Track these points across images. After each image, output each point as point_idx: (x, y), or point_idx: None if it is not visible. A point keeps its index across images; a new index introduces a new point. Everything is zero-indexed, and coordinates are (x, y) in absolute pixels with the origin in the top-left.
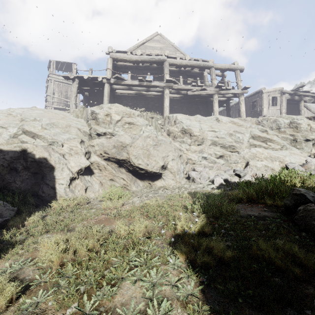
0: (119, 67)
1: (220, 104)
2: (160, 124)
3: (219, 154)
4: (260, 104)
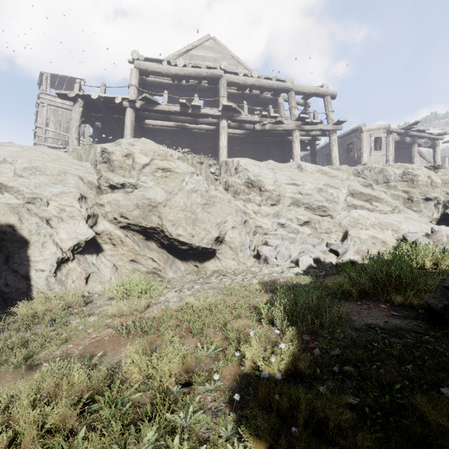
0: (150, 84)
1: (302, 146)
2: (213, 173)
3: (303, 219)
4: (358, 147)
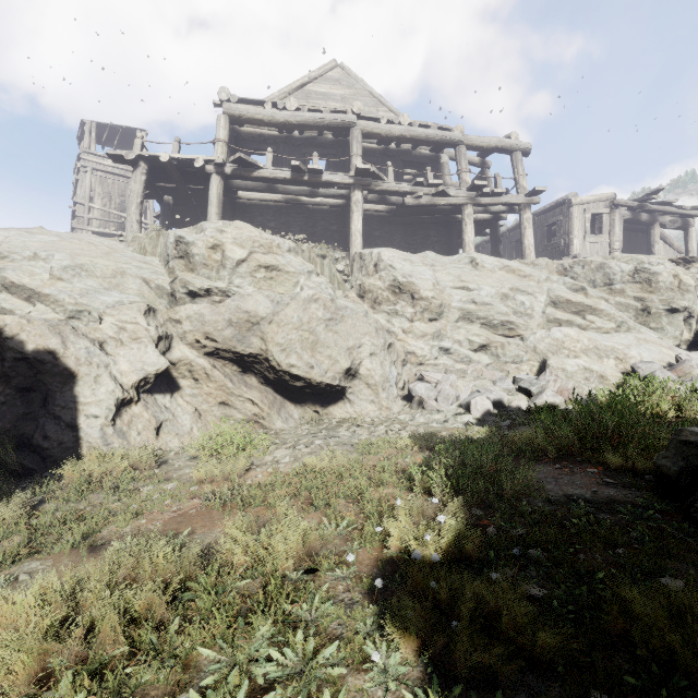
0: (246, 138)
1: (478, 228)
2: (341, 271)
3: (478, 341)
4: (566, 229)
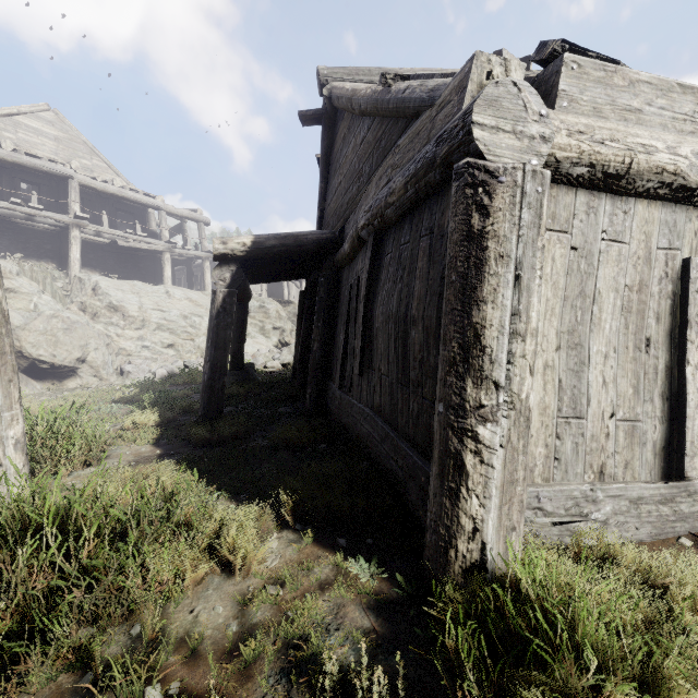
0: None
1: (179, 261)
2: (61, 288)
3: (168, 342)
4: None
